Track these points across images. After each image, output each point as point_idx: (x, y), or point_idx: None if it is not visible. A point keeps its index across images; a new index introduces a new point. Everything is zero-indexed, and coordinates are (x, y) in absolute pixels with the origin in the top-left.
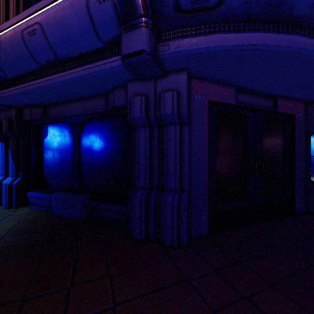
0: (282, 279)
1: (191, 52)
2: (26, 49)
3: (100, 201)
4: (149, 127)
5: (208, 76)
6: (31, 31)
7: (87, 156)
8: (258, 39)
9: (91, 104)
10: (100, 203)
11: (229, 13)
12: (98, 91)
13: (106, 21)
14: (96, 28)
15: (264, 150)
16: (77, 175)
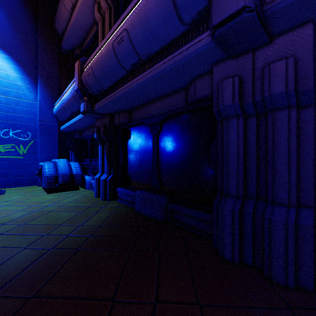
0: None
1: None
2: (116, 59)
3: (179, 204)
4: (243, 117)
5: None
6: (119, 40)
7: (165, 156)
8: None
9: (170, 101)
10: (179, 207)
11: None
12: (178, 85)
13: None
14: (178, 9)
15: None
16: (156, 175)
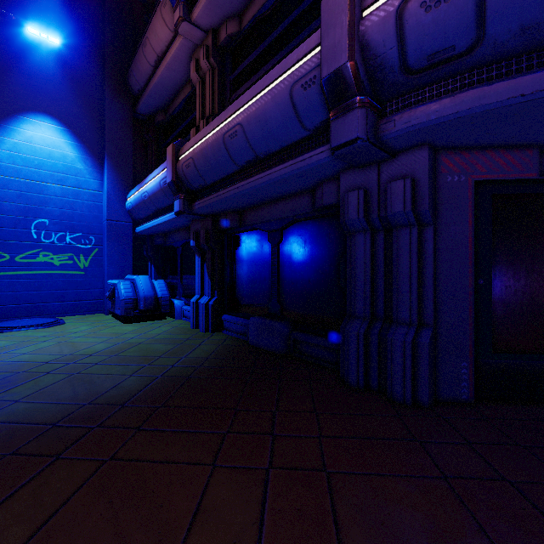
0: None
1: (428, 124)
2: (227, 153)
3: (305, 332)
4: (370, 232)
5: (471, 143)
6: (232, 134)
7: (288, 272)
8: None
9: (293, 204)
10: (304, 335)
11: (495, 52)
12: (302, 187)
13: (312, 107)
14: (300, 117)
15: None
16: (277, 297)
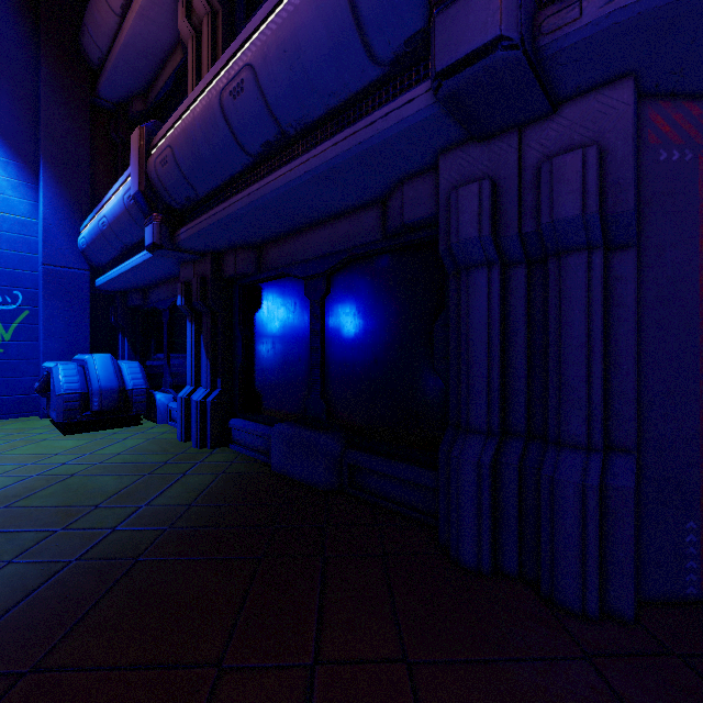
0: None
1: None
2: (227, 129)
3: (369, 452)
4: (500, 266)
5: None
6: (235, 88)
7: (338, 348)
8: None
9: (348, 227)
10: (368, 458)
11: None
12: (366, 192)
13: (390, 3)
14: (366, 31)
15: None
16: (319, 389)
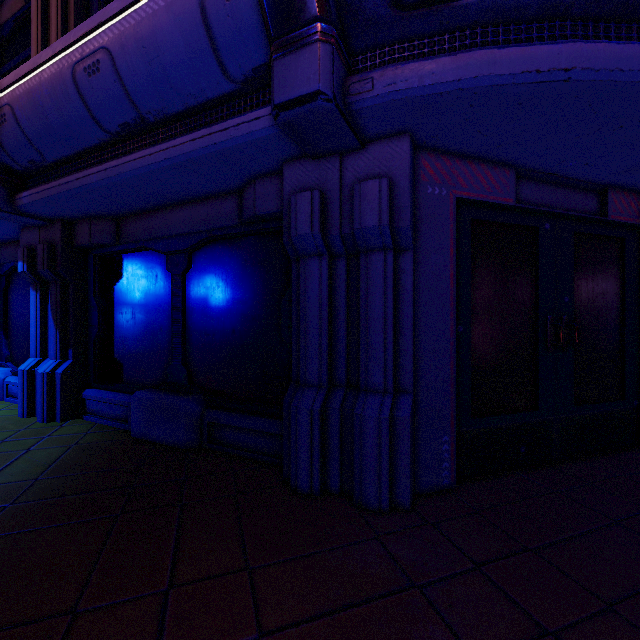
0: (632, 593)
1: (420, 93)
2: (81, 102)
3: (227, 410)
4: (328, 257)
5: (456, 146)
6: (90, 66)
7: (199, 318)
8: (573, 56)
9: (208, 211)
10: (226, 415)
11: (506, 3)
12: (223, 183)
13: (240, 35)
14: (219, 51)
15: (578, 304)
16: (181, 356)
